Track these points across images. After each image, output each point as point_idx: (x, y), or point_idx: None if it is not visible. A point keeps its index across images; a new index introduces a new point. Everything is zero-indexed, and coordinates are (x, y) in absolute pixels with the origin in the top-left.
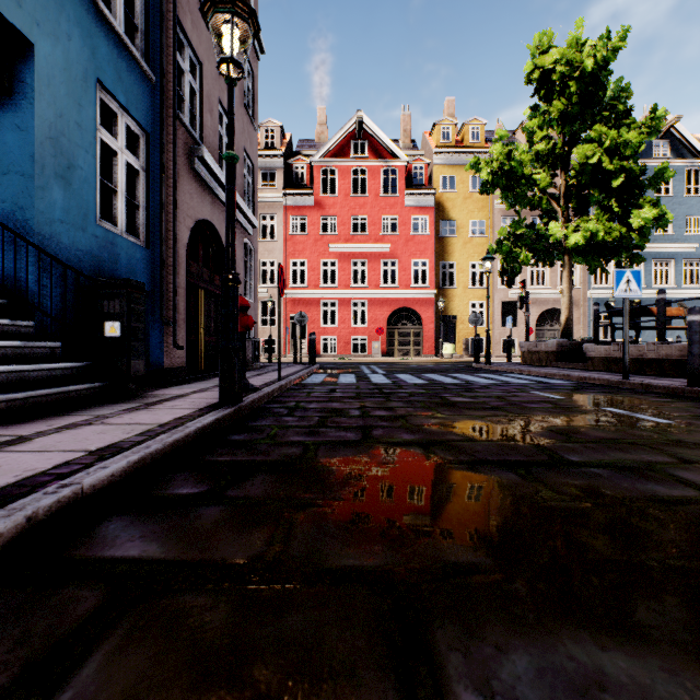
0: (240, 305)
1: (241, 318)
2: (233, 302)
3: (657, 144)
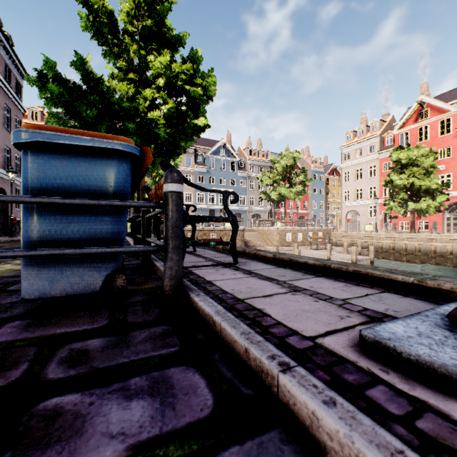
0: (14, 219)
1: (14, 222)
2: (12, 220)
3: (221, 150)
